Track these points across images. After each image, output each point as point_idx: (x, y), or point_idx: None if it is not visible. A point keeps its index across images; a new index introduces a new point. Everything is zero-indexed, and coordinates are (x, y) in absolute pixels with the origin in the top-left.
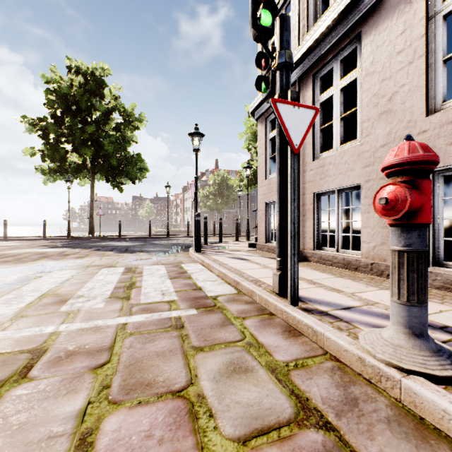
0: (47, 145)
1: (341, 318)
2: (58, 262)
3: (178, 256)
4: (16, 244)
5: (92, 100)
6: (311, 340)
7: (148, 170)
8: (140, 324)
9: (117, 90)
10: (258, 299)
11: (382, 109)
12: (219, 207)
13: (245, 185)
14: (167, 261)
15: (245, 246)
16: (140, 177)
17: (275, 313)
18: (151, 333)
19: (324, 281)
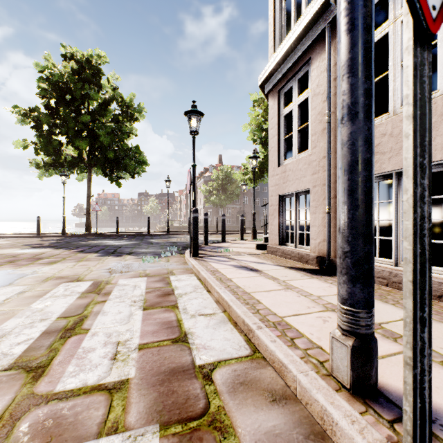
0: (40, 136)
1: None
2: (16, 271)
3: (170, 262)
4: (3, 242)
5: (86, 88)
6: None
7: (148, 164)
8: None
9: (115, 79)
10: (298, 392)
11: None
12: (222, 203)
13: (250, 179)
14: (154, 270)
15: (252, 248)
16: (139, 171)
17: None
18: None
19: None
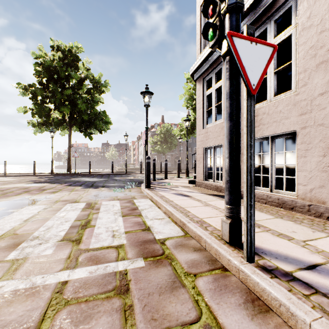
0: (36, 104)
1: (314, 286)
2: (34, 197)
3: (132, 191)
4: (11, 179)
5: (69, 70)
6: (285, 323)
7: (111, 123)
8: (81, 284)
9: (88, 63)
10: (206, 246)
11: (321, 59)
12: (164, 151)
13: (184, 134)
14: (122, 196)
15: (185, 182)
16: (105, 129)
17: (229, 268)
18: (90, 302)
19: (267, 223)
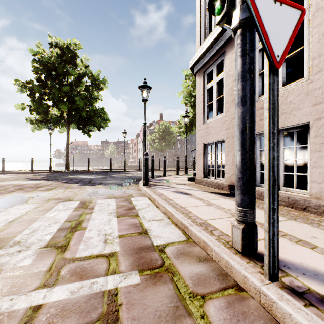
0: (34, 101)
1: None
2: (26, 195)
3: (129, 189)
4: (8, 176)
5: (67, 67)
6: None
7: (110, 120)
8: (57, 310)
9: (86, 60)
10: (214, 256)
11: None
12: (163, 148)
13: (183, 131)
14: (119, 194)
15: (185, 180)
16: (103, 126)
17: (245, 287)
18: None
19: (280, 226)
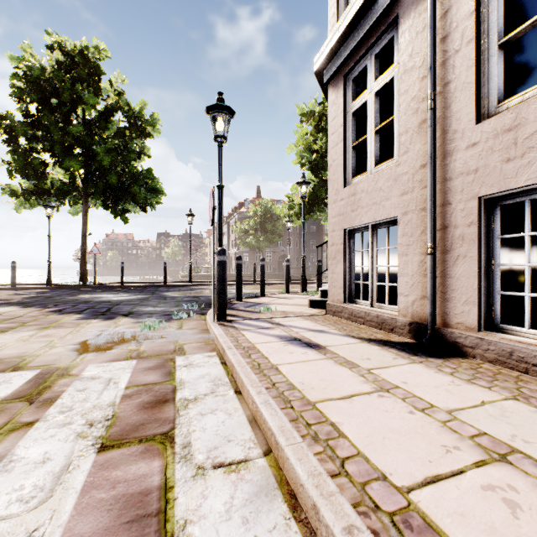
0: (15, 153)
1: None
2: None
3: (183, 329)
4: None
5: (78, 88)
6: None
7: (164, 193)
8: None
9: (120, 81)
10: None
11: None
12: (261, 246)
13: (296, 214)
14: (153, 345)
15: (303, 305)
16: (152, 203)
17: None
18: None
19: None
